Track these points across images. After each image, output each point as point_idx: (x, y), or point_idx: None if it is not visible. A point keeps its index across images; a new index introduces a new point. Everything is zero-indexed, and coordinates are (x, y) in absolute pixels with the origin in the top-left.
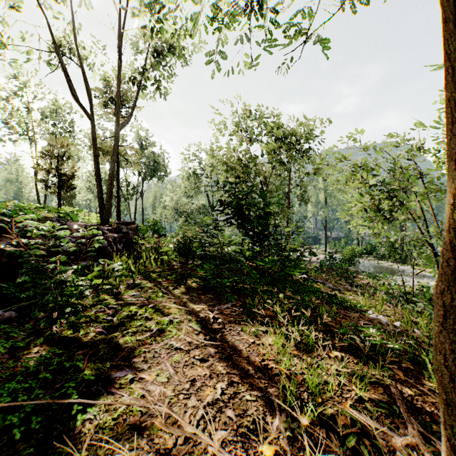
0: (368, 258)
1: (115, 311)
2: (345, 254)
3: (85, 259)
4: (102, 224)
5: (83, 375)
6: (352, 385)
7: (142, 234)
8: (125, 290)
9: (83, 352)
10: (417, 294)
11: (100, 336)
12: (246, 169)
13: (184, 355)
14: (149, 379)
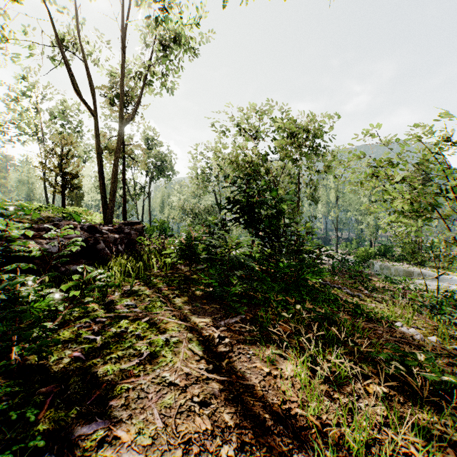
0: (381, 260)
1: (102, 327)
2: (358, 256)
3: (78, 262)
4: (105, 224)
5: (34, 432)
6: (409, 445)
7: (148, 234)
8: (119, 298)
9: (46, 389)
10: (441, 300)
11: (74, 364)
12: (255, 167)
13: (179, 394)
14: (127, 439)
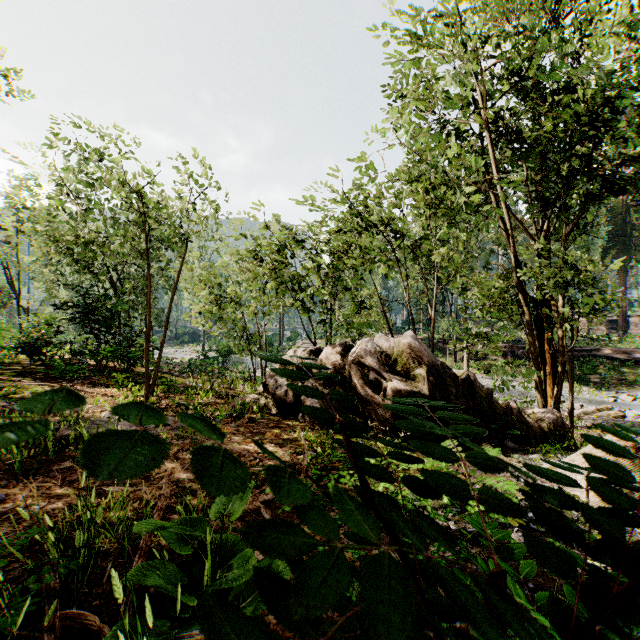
0: (246, 355)
1: None
2: (220, 351)
3: None
4: None
5: None
6: None
7: None
8: None
9: None
10: (259, 378)
11: None
12: (88, 254)
13: None
14: None
